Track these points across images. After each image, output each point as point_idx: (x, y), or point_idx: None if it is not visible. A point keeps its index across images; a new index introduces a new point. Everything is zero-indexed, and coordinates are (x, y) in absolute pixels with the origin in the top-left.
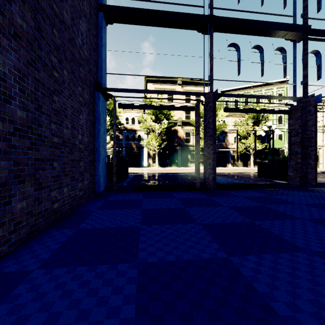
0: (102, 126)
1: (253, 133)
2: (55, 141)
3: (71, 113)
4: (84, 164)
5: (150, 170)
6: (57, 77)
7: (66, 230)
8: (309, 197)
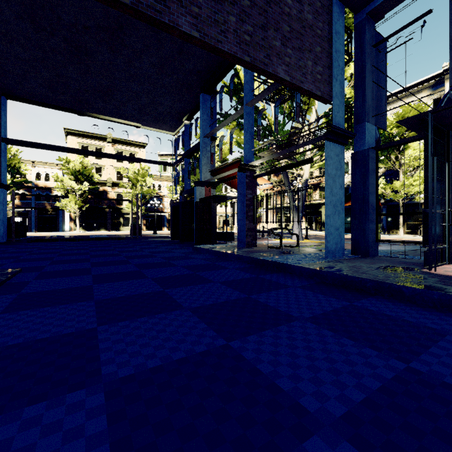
0: (4, 206)
1: None
2: None
3: None
4: None
5: (66, 234)
6: None
7: None
8: (121, 241)
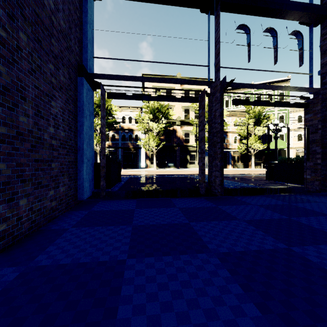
0: (87, 119)
1: (254, 133)
2: (0, 132)
3: (34, 96)
4: (59, 165)
5: (148, 171)
6: (5, 38)
7: (8, 270)
8: None
